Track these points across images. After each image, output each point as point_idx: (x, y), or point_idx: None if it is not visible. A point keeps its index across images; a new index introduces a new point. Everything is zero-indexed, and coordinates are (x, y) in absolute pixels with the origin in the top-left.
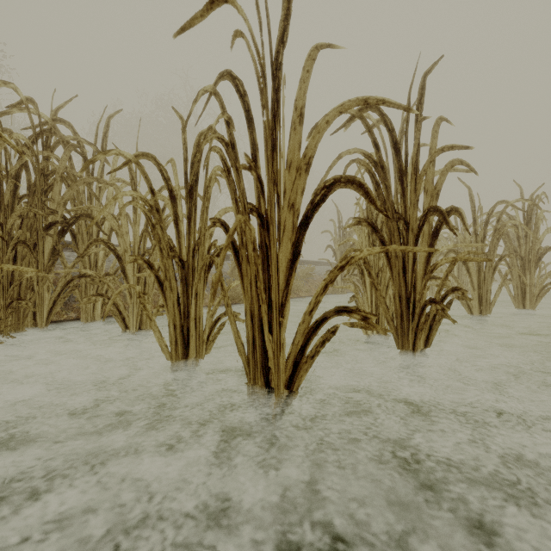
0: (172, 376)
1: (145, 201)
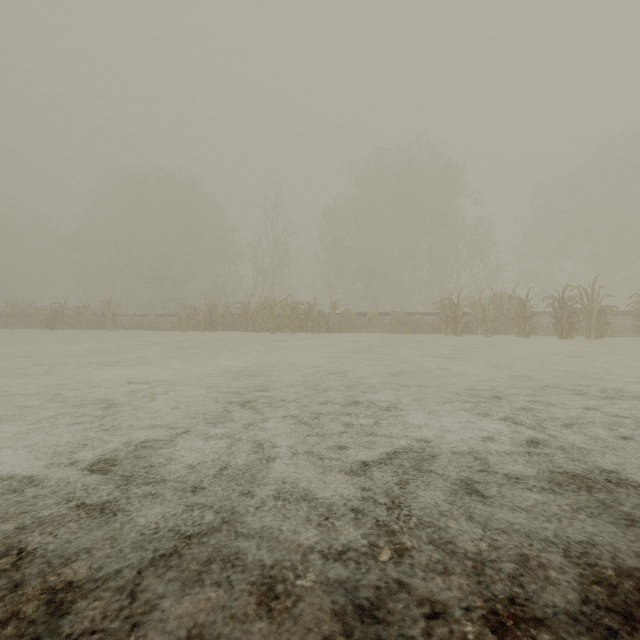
0: (518, 340)
1: (514, 315)
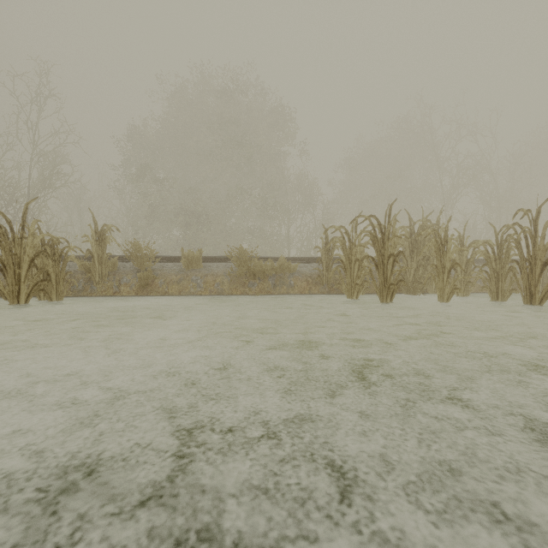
0: (493, 305)
1: (485, 256)
